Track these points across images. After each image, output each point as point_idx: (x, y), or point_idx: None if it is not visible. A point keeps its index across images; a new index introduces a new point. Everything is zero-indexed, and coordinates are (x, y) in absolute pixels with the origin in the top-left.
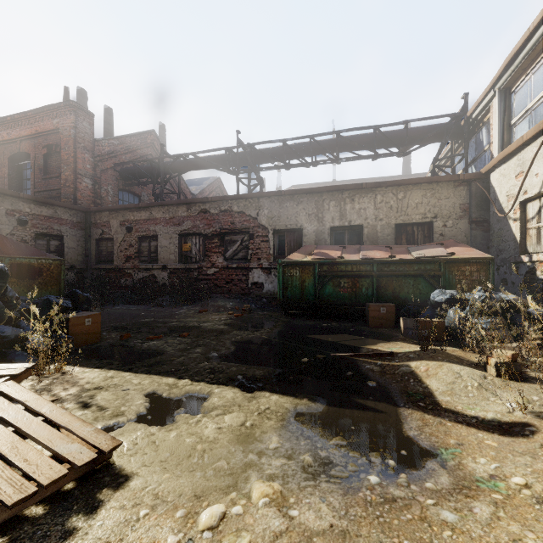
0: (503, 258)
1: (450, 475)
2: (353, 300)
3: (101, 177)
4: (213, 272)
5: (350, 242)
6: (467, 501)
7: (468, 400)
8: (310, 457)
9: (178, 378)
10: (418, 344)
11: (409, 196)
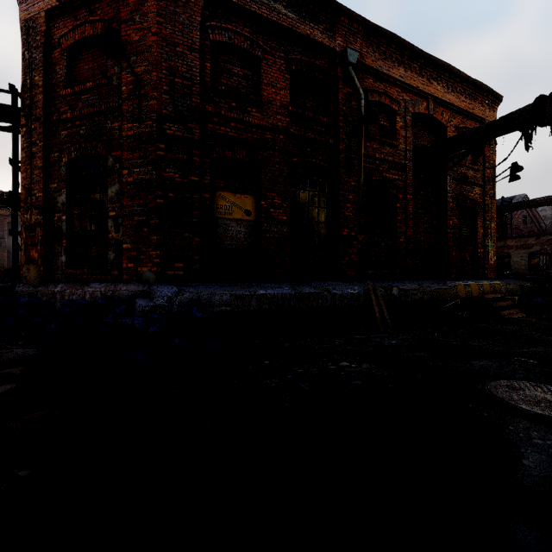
0: None
1: None
2: None
3: None
4: None
5: None
6: None
7: None
8: None
9: None
10: None
11: None
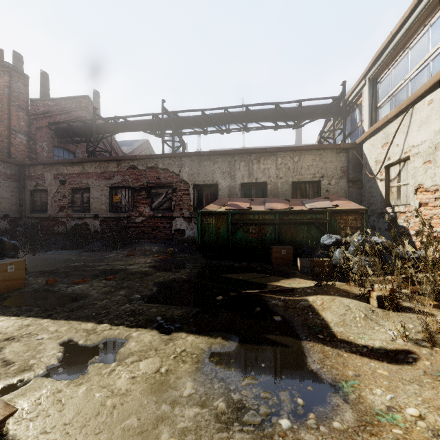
0: (372, 209)
1: (353, 410)
2: (259, 244)
3: (36, 134)
4: (141, 221)
5: (257, 195)
6: (372, 439)
7: (358, 329)
8: (223, 403)
9: (98, 323)
10: (312, 280)
11: (302, 159)
